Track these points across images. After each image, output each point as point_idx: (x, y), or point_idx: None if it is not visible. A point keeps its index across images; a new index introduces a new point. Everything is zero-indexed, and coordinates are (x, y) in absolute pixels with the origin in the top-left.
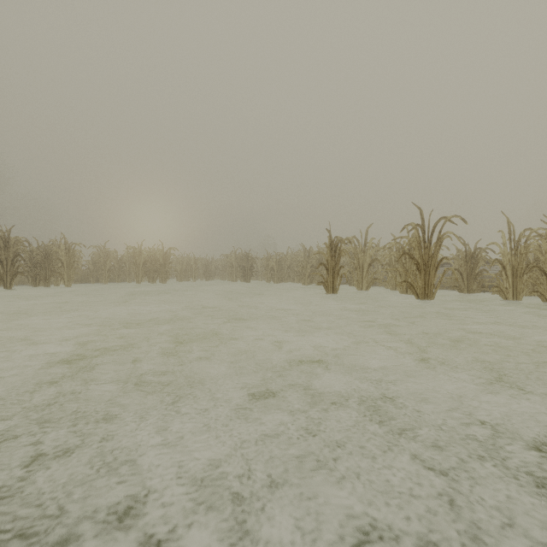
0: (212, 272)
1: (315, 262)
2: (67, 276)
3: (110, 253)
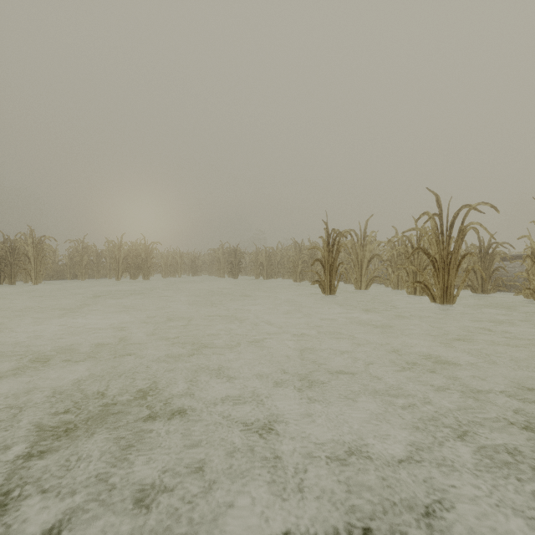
0: (199, 267)
1: (307, 258)
2: (34, 273)
3: (89, 247)
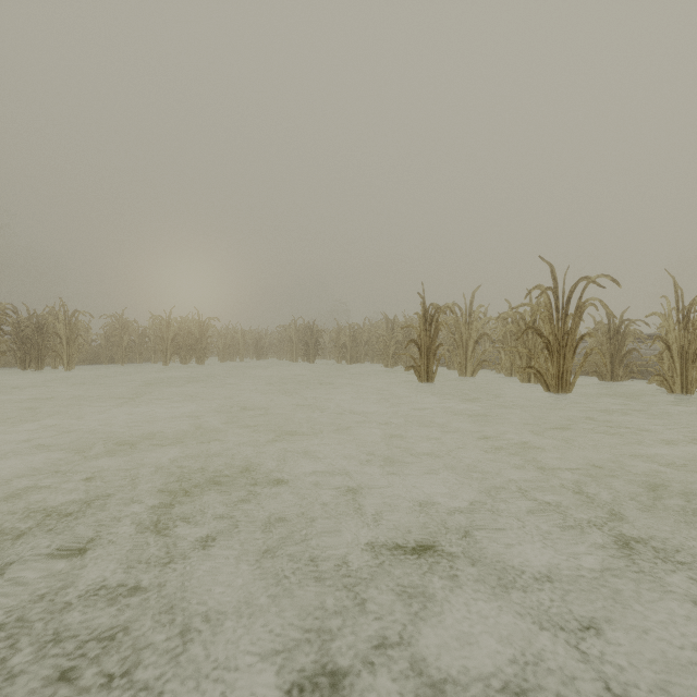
0: (265, 348)
1: (402, 337)
2: (67, 356)
3: (129, 324)
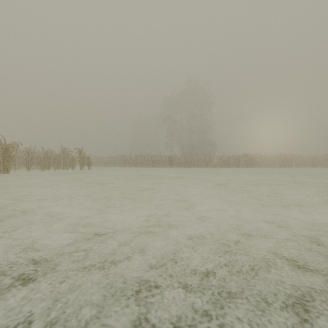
0: (316, 163)
1: None
2: (259, 165)
3: (268, 157)
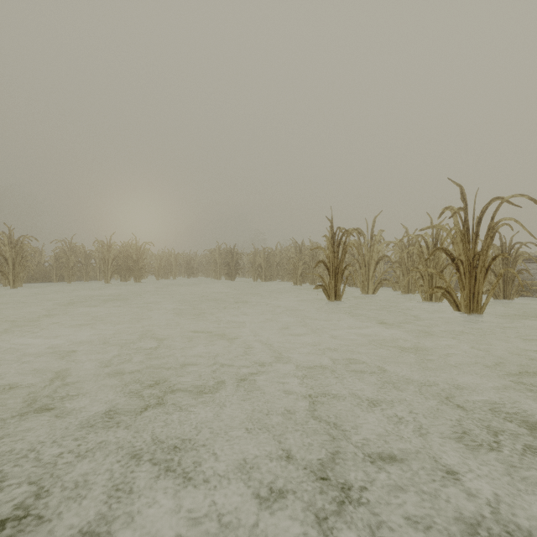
0: (195, 268)
1: (308, 259)
2: (12, 275)
3: (77, 248)
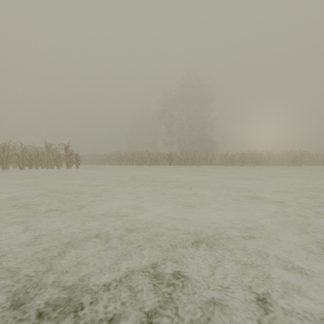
0: None
1: None
2: (267, 163)
3: (274, 154)
